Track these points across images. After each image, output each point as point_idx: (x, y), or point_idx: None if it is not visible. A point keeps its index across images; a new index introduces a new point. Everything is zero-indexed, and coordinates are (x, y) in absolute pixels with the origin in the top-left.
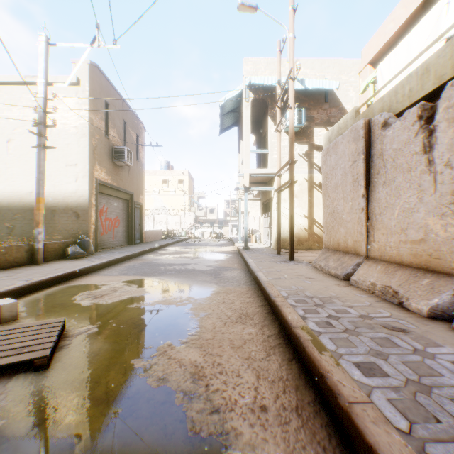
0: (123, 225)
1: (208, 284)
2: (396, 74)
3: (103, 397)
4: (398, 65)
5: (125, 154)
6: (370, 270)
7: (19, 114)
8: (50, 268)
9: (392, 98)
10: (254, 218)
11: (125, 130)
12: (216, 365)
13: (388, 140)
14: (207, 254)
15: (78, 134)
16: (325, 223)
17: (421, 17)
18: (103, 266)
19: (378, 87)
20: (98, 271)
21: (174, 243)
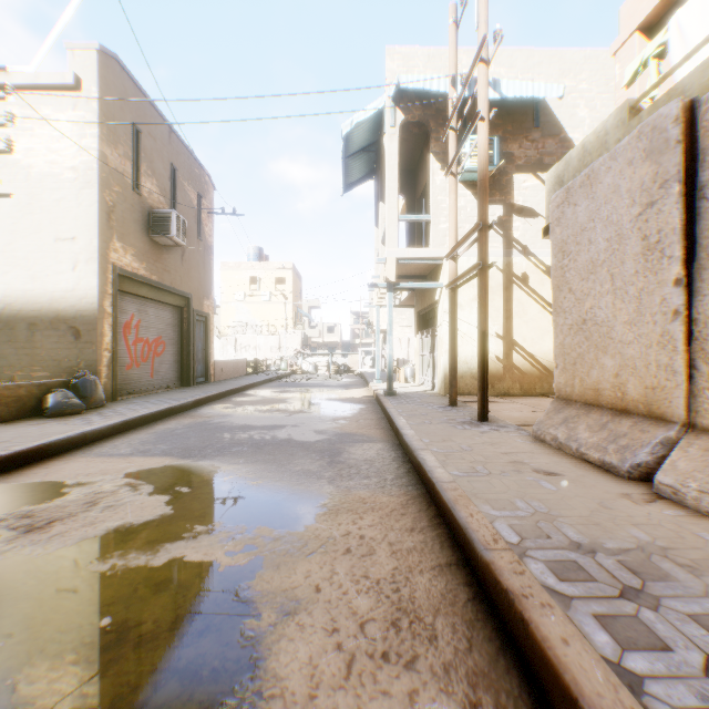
0: (173, 352)
1: (313, 484)
2: None
3: None
4: None
5: (171, 223)
6: None
7: None
8: None
9: None
10: (400, 339)
11: (174, 184)
12: None
13: None
14: (319, 404)
15: (78, 181)
16: (560, 346)
17: None
18: (108, 432)
19: (672, 62)
20: (93, 444)
21: (266, 383)
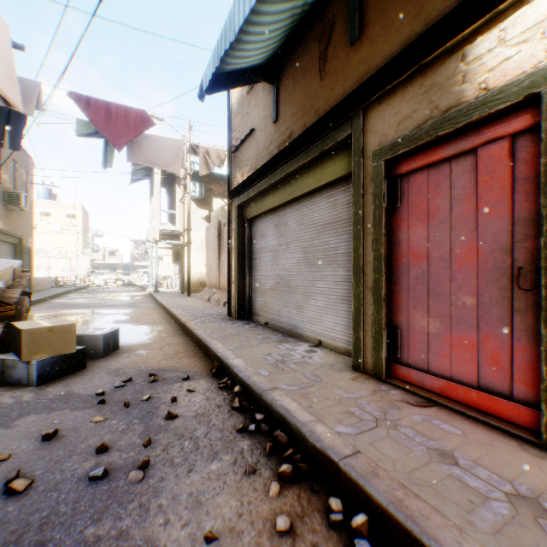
0: None
1: (128, 309)
2: None
3: (103, 326)
4: None
5: (23, 199)
6: (217, 294)
7: None
8: None
9: None
10: (169, 263)
11: (16, 170)
12: (140, 321)
13: (225, 233)
14: (120, 297)
15: None
16: (207, 271)
17: None
18: None
19: None
20: None
21: (74, 291)
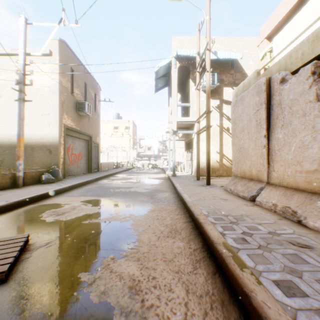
0: (85, 159)
1: (145, 204)
2: (291, 42)
3: (49, 314)
4: (289, 37)
5: (85, 107)
6: (271, 193)
7: (7, 77)
8: (27, 191)
9: (287, 60)
10: (179, 153)
11: (86, 90)
12: (150, 279)
13: (285, 92)
14: (145, 179)
15: (51, 92)
16: (234, 157)
17: (306, 1)
18: (67, 189)
19: (273, 55)
20: (63, 193)
21: (122, 172)
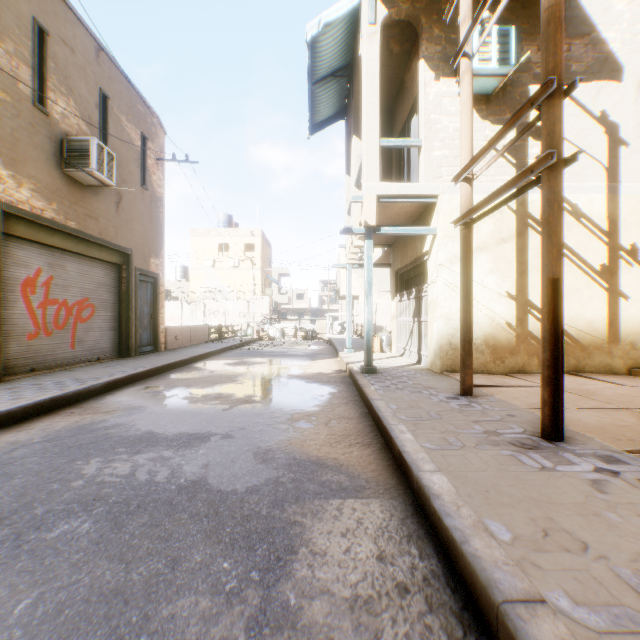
0: (107, 317)
1: None
2: None
3: None
4: None
5: (91, 153)
6: None
7: None
8: None
9: None
10: None
11: (106, 114)
12: None
13: None
14: (277, 384)
15: None
16: None
17: None
18: None
19: None
20: None
21: (225, 351)
